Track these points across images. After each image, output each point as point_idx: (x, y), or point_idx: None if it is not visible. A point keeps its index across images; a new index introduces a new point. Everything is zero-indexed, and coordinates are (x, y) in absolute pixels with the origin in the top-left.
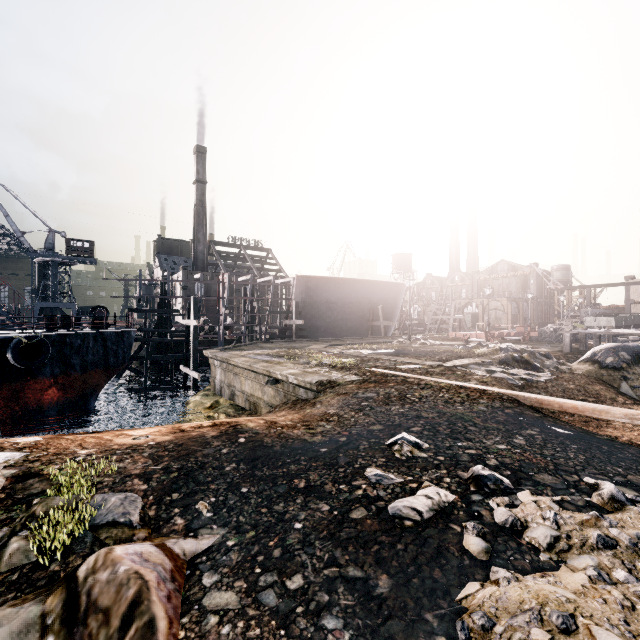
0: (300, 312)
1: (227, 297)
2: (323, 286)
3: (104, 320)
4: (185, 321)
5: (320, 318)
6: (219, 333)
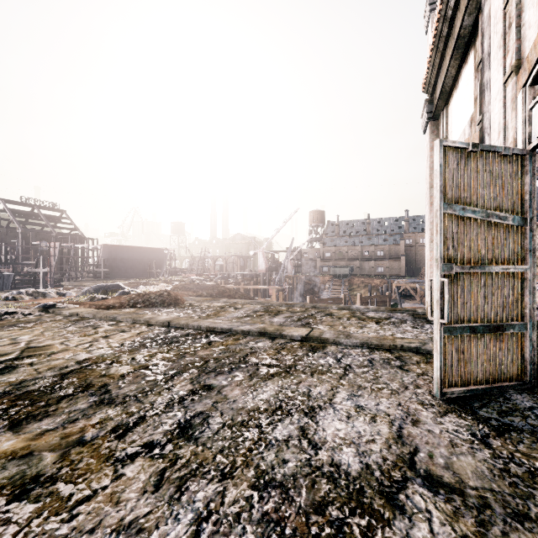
0: (106, 264)
1: (58, 256)
2: (120, 250)
3: (3, 269)
4: (33, 269)
5: (117, 268)
6: (50, 276)
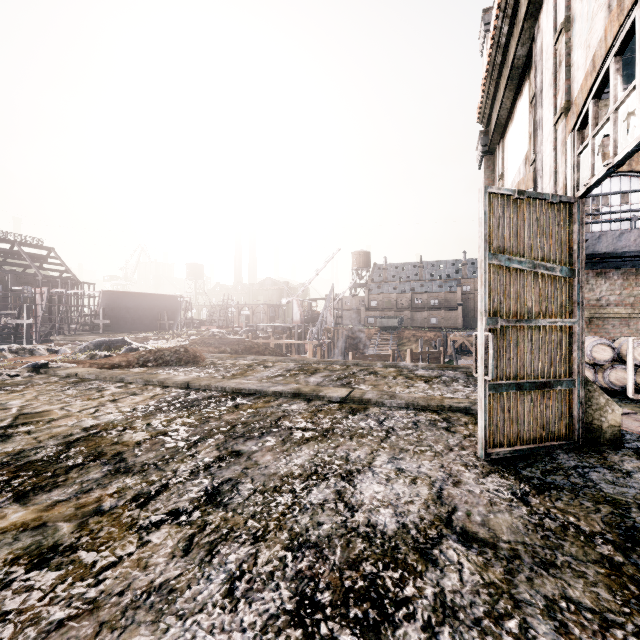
0: (106, 315)
1: (46, 304)
2: (123, 298)
3: None
4: (15, 321)
5: (121, 319)
6: (36, 329)
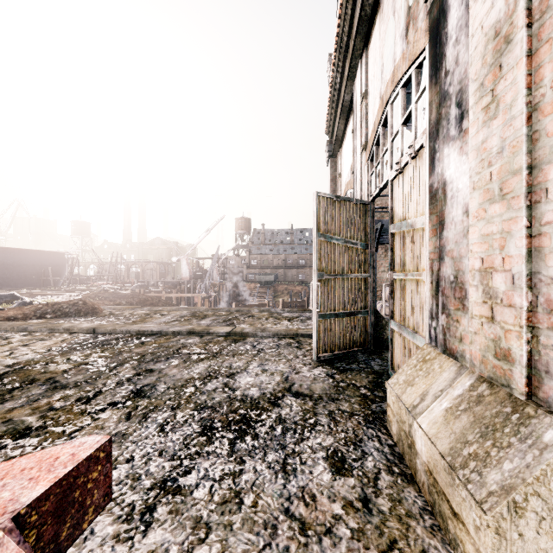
0: None
1: None
2: (0, 253)
3: None
4: None
5: None
6: None
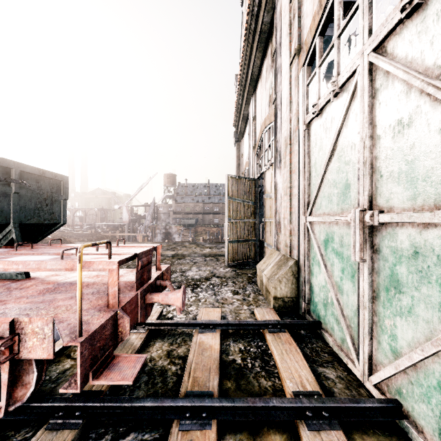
0: None
1: None
2: None
3: None
4: None
5: None
6: None
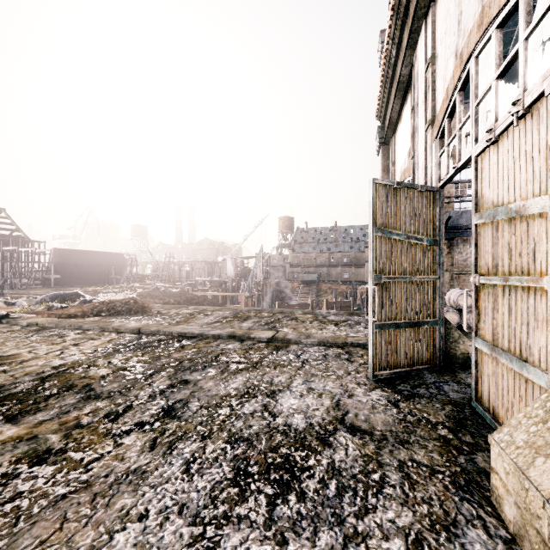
0: (57, 270)
1: None
2: (73, 255)
3: None
4: None
5: (71, 274)
6: None
